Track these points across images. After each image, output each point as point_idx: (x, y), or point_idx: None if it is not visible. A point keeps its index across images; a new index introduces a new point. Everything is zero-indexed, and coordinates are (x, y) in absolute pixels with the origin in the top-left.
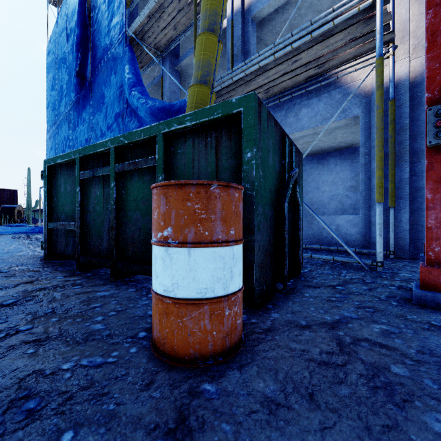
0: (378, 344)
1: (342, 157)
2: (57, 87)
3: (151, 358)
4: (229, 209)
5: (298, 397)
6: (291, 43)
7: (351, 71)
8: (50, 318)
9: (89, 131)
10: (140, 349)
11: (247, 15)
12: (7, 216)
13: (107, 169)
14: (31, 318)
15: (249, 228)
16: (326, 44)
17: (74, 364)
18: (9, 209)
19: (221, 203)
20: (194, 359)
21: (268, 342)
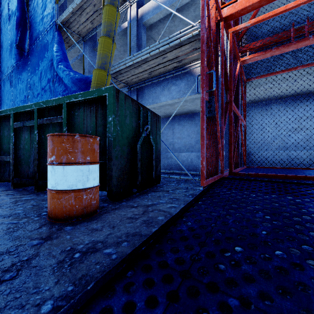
0: (163, 210)
1: None
2: (1, 53)
3: (44, 221)
4: (86, 147)
5: (107, 227)
6: (159, 47)
7: (197, 66)
8: None
9: (27, 90)
10: (40, 218)
11: (140, 21)
12: None
13: (32, 122)
14: None
15: (110, 158)
16: (180, 50)
17: (0, 223)
18: None
19: (81, 144)
20: (66, 219)
21: (110, 213)
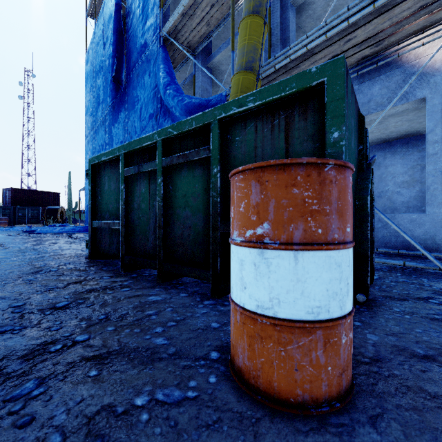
0: None
1: (392, 149)
2: (94, 94)
3: (239, 394)
4: (345, 198)
5: None
6: (346, 18)
7: (416, 46)
8: (106, 326)
9: (124, 134)
10: (220, 377)
11: (286, 0)
12: (52, 216)
13: (154, 164)
14: (86, 325)
15: None
16: (389, 16)
17: (148, 399)
18: (53, 210)
19: (337, 190)
20: (303, 403)
21: (388, 380)
